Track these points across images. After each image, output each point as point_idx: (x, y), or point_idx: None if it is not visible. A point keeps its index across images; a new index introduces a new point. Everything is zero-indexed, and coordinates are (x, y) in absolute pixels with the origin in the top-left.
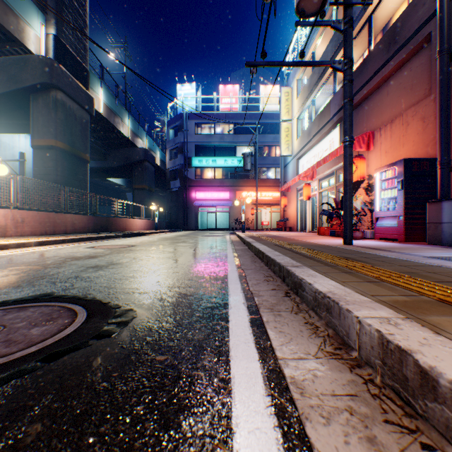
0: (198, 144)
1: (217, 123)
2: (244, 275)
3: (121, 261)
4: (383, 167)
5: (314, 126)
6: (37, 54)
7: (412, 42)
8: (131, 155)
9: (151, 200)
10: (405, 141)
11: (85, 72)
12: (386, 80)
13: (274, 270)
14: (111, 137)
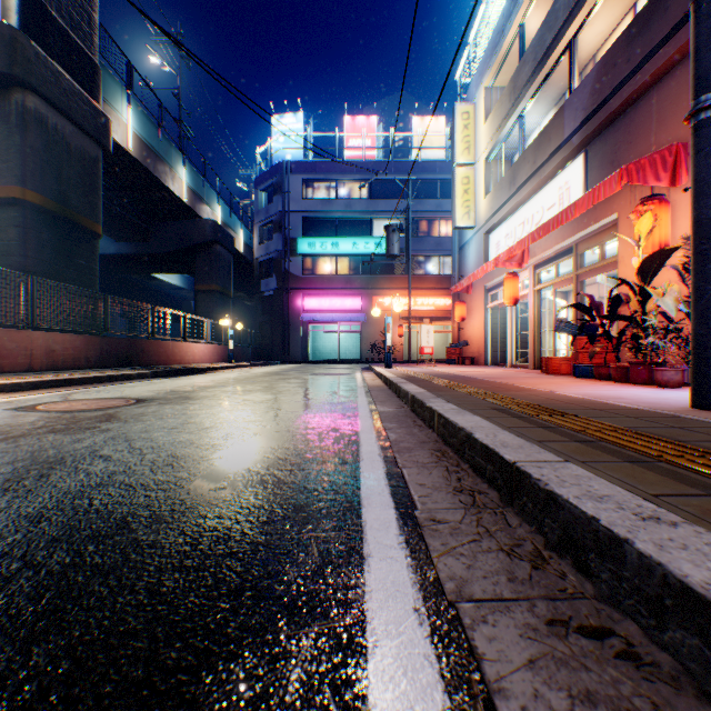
0: (308, 216)
1: (340, 181)
2: None
3: None
4: None
5: (525, 163)
6: None
7: None
8: (190, 233)
9: (226, 310)
10: None
11: (91, 66)
12: None
13: None
14: (155, 199)
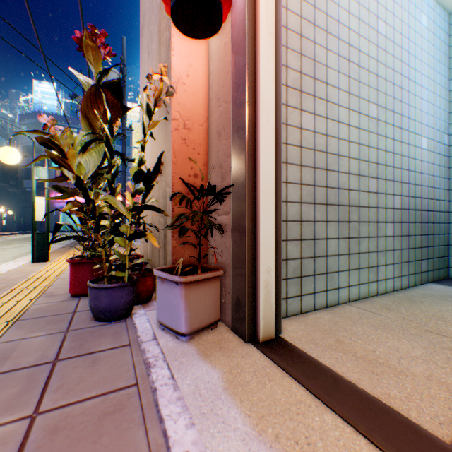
0: None
1: (82, 129)
2: None
3: None
4: None
5: None
6: None
7: None
8: None
9: None
10: None
11: None
12: None
13: None
14: None
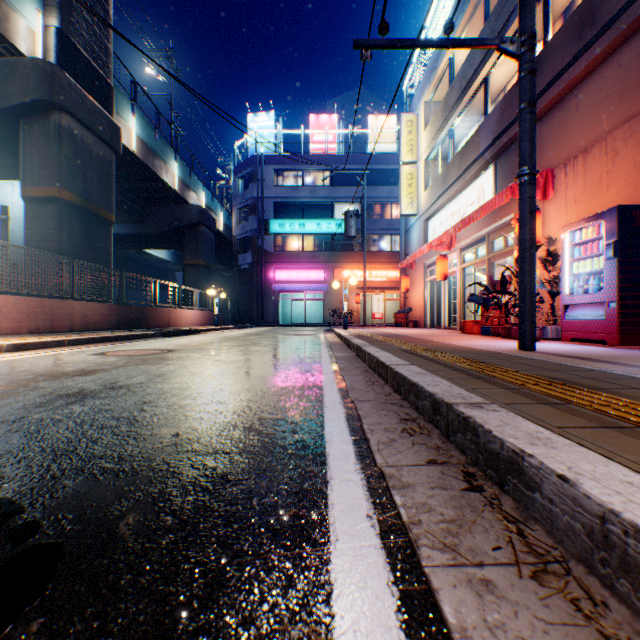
0: (279, 200)
1: (306, 171)
2: (358, 416)
3: (132, 382)
4: (579, 221)
5: (453, 168)
6: (30, 56)
7: (624, 17)
8: (179, 216)
9: (210, 282)
10: (612, 181)
11: (107, 87)
12: (575, 87)
13: (417, 405)
14: (151, 189)
